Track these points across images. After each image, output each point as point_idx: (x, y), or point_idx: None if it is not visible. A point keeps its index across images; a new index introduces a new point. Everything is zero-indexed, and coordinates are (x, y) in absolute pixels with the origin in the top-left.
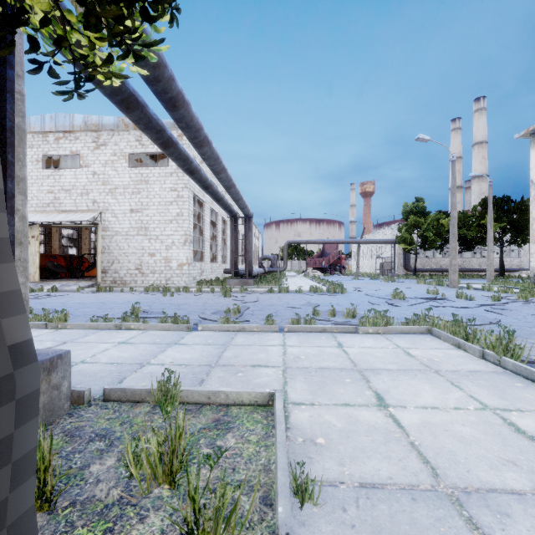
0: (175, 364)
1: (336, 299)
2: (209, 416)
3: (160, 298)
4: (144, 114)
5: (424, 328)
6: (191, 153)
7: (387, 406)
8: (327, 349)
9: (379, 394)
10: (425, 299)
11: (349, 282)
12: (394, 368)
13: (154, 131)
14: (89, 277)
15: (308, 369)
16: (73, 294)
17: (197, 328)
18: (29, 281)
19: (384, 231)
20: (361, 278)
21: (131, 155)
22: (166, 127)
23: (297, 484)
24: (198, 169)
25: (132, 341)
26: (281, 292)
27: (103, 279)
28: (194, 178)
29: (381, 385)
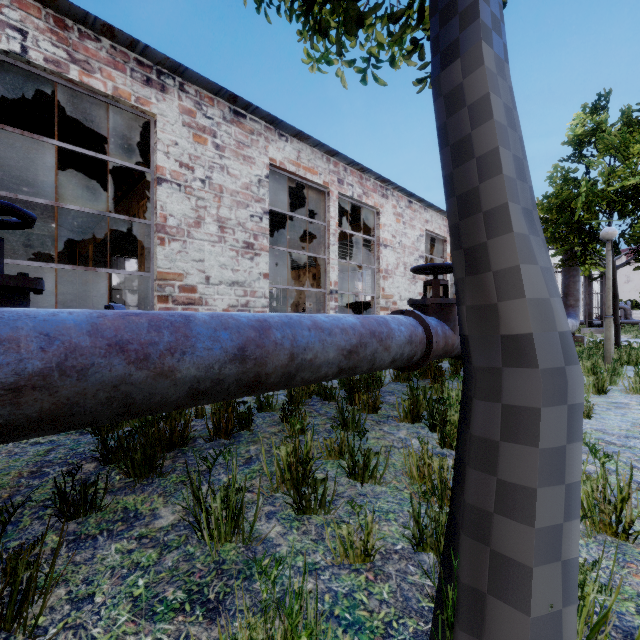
0: None
1: None
2: None
3: None
4: None
5: None
6: None
7: None
8: None
9: None
10: None
11: None
12: None
13: None
14: None
15: None
16: None
17: None
18: None
19: None
20: None
21: None
22: None
23: None
24: None
25: None
26: None
27: None
28: None
29: None
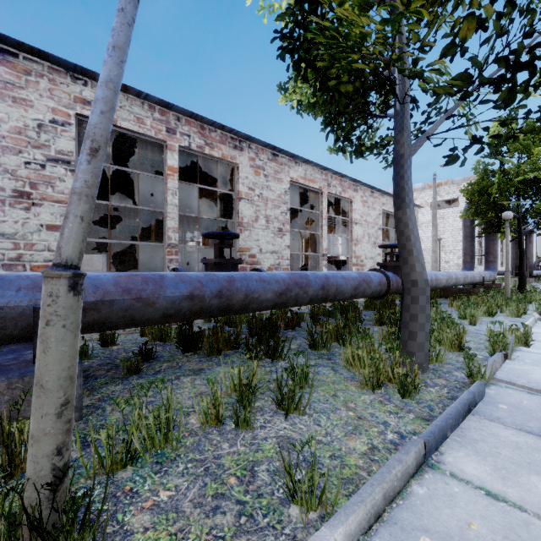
0: None
1: None
2: None
3: None
4: None
5: None
6: None
7: None
8: None
9: None
10: None
11: None
12: None
13: None
14: None
15: None
16: None
17: None
18: None
19: None
20: None
21: None
22: None
23: None
24: None
25: None
26: None
27: None
28: None
29: None
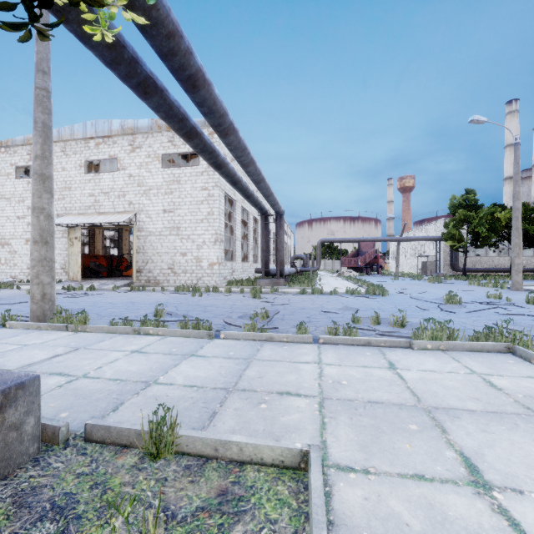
0: (185, 385)
1: (377, 303)
2: (213, 483)
3: (188, 298)
4: (163, 100)
5: (502, 346)
6: (222, 151)
7: (489, 487)
8: (375, 372)
9: (469, 458)
10: (487, 304)
11: (388, 282)
12: (478, 408)
13: (176, 120)
14: (128, 276)
15: (354, 402)
16: (108, 293)
17: (220, 336)
18: (73, 280)
19: (427, 227)
20: (401, 279)
21: (165, 156)
22: (189, 116)
23: None
24: (225, 162)
25: (146, 350)
26: (314, 293)
27: (138, 278)
28: (221, 173)
29: (467, 441)
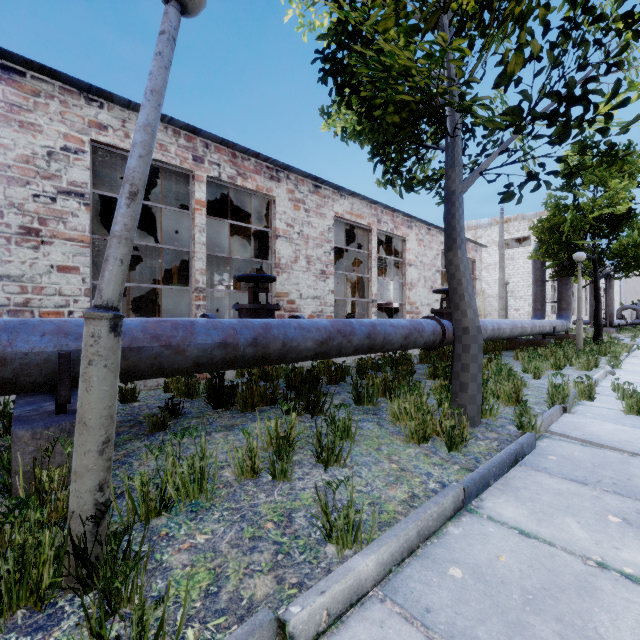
0: None
1: None
2: None
3: None
4: None
5: None
6: None
7: None
8: None
9: None
10: None
11: None
12: None
13: None
14: None
15: None
16: None
17: None
18: None
19: None
20: None
21: None
22: None
23: (637, 348)
24: None
25: None
26: None
27: None
28: None
29: None
